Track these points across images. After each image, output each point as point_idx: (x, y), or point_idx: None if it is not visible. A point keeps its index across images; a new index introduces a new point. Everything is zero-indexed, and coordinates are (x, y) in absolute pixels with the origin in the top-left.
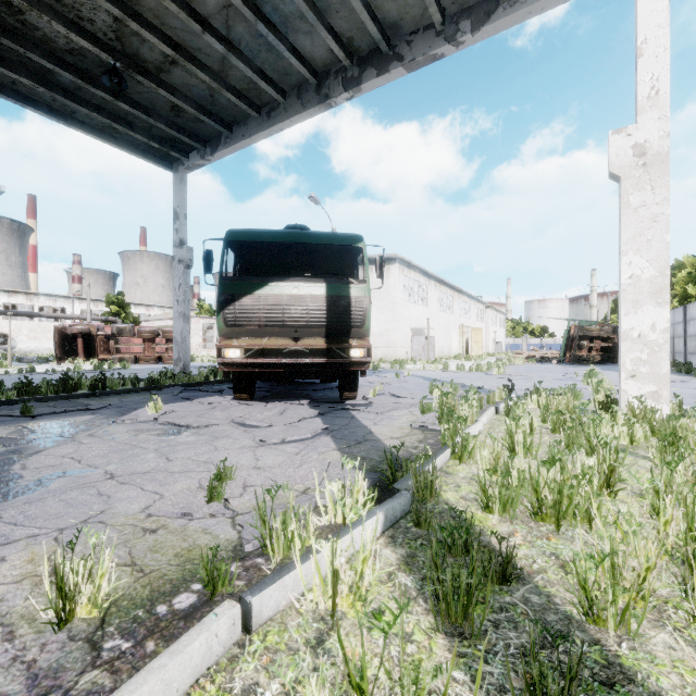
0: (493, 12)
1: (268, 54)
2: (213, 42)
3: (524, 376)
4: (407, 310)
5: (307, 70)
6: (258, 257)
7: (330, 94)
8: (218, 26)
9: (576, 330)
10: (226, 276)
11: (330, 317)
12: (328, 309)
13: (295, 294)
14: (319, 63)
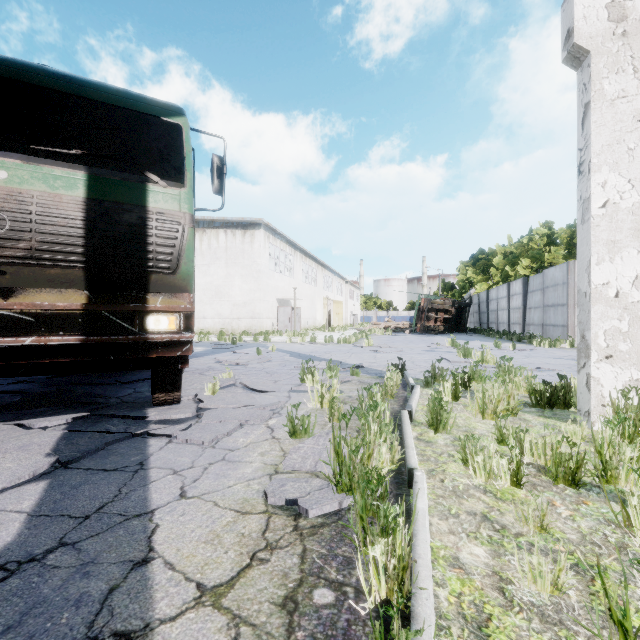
0: None
1: None
2: None
3: (394, 348)
4: (273, 279)
5: None
6: None
7: None
8: None
9: (426, 302)
10: None
11: (93, 244)
12: (91, 227)
13: None
14: None
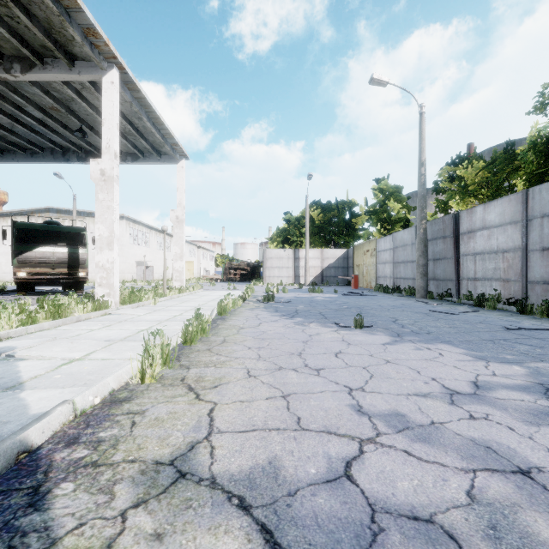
0: (138, 159)
1: (34, 137)
2: (3, 132)
3: None
4: (133, 249)
5: (57, 147)
6: (28, 230)
7: (70, 159)
8: (6, 126)
9: (228, 264)
10: (17, 243)
11: (70, 260)
12: (69, 258)
13: (53, 251)
14: (64, 145)
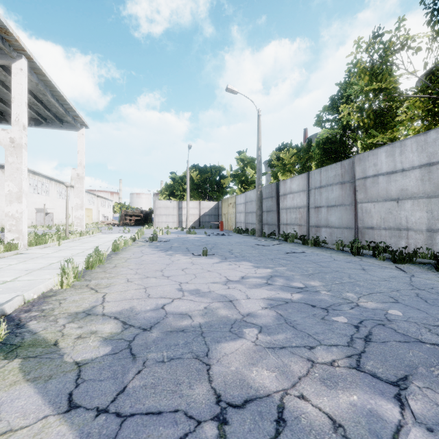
0: (42, 124)
1: None
2: None
3: None
4: (32, 198)
5: None
6: None
7: None
8: None
9: (124, 212)
10: None
11: None
12: None
13: None
14: None
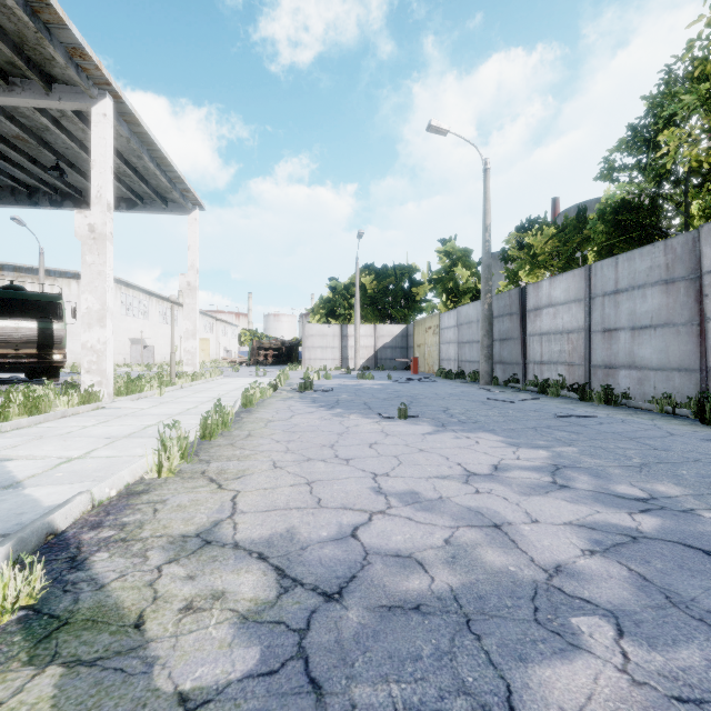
0: (136, 206)
1: None
2: None
3: None
4: (125, 323)
5: (21, 186)
6: None
7: (39, 203)
8: None
9: (257, 343)
10: None
11: (40, 339)
12: (39, 335)
13: (16, 327)
14: (31, 183)
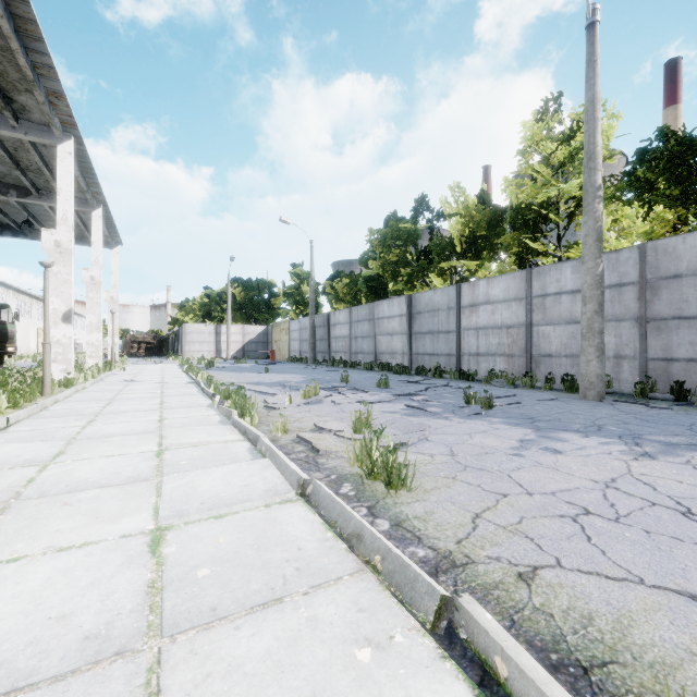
0: None
1: None
2: None
3: None
4: None
5: None
6: None
7: None
8: None
9: (131, 337)
10: None
11: None
12: None
13: None
14: None
